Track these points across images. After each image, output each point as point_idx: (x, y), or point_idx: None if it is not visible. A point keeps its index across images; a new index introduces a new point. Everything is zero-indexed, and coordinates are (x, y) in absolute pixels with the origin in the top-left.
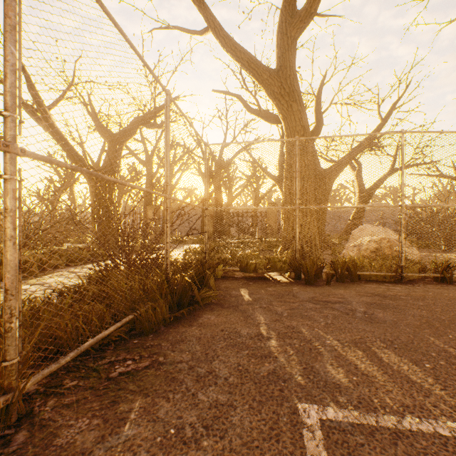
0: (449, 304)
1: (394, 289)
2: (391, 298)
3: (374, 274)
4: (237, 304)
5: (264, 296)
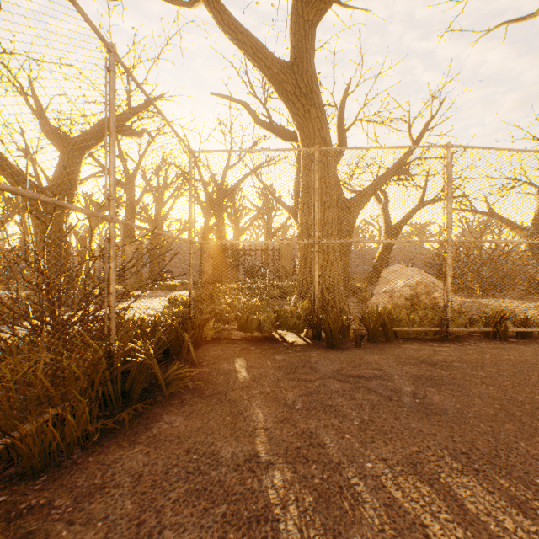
0: (517, 373)
1: (442, 351)
2: (442, 367)
3: (413, 330)
4: (226, 389)
5: (269, 370)
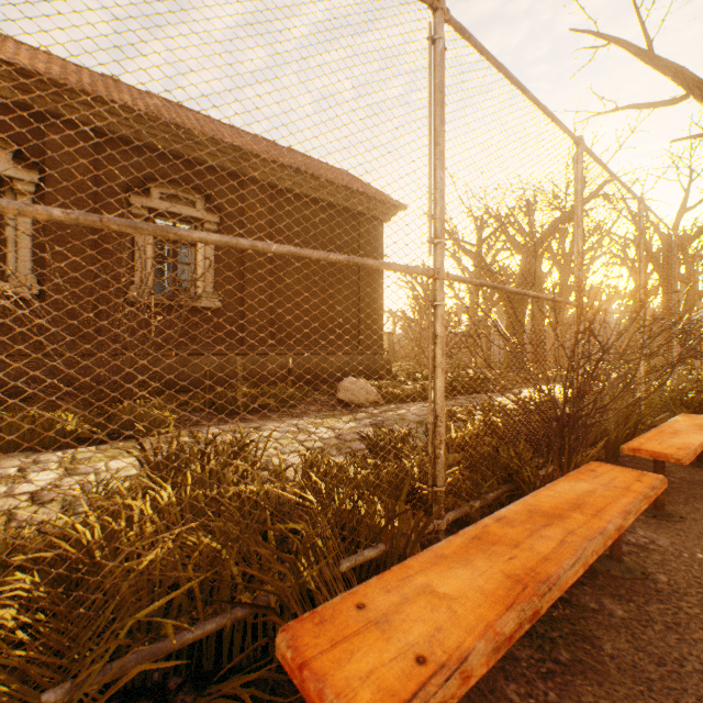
0: None
1: None
2: None
3: None
4: None
5: None
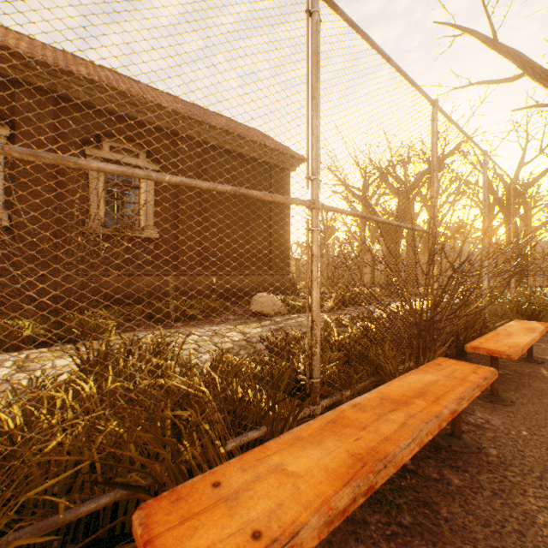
0: None
1: None
2: None
3: None
4: None
5: None
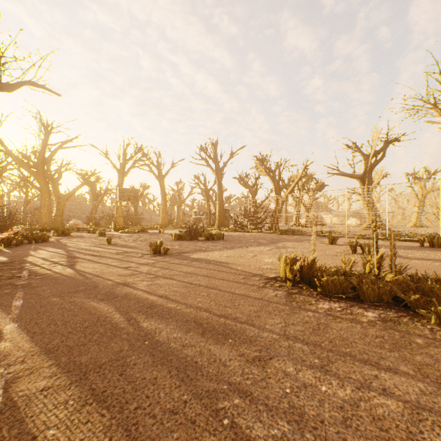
0: None
1: None
2: None
3: None
4: None
5: None
